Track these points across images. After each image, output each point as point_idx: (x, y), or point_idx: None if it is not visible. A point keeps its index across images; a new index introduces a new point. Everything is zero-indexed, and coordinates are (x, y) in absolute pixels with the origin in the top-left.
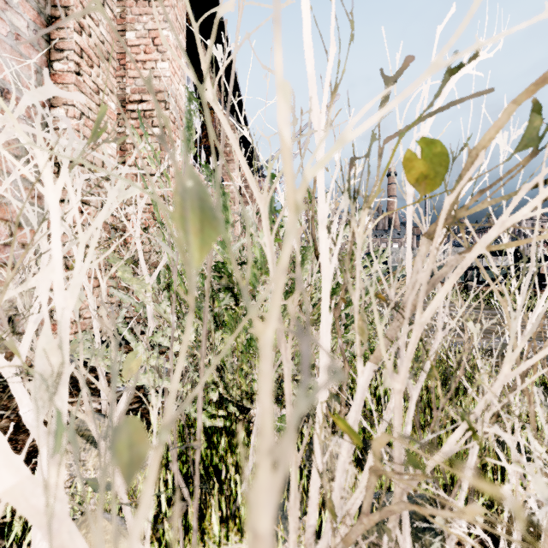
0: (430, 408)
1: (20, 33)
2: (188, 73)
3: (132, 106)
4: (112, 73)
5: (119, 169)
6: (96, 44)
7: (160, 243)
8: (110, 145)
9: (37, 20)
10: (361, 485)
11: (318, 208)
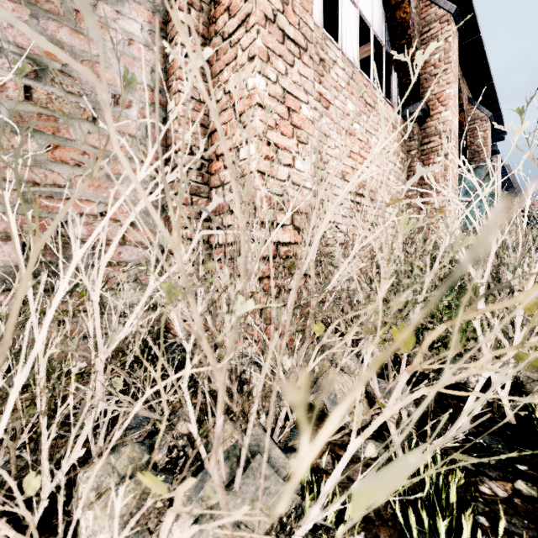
0: None
1: None
2: None
3: None
4: None
5: None
6: None
7: None
8: None
9: None
10: None
11: None
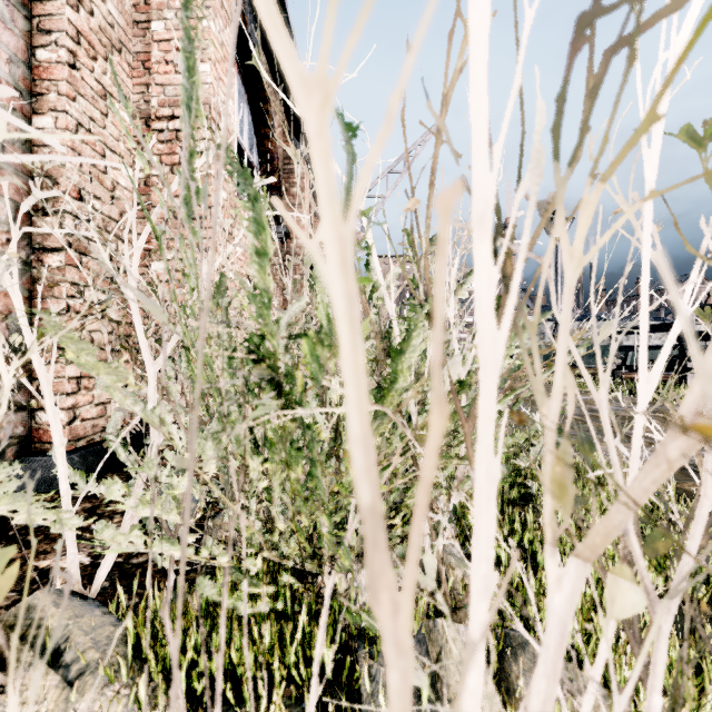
0: None
1: None
2: None
3: (160, 124)
4: (126, 71)
5: None
6: (101, 26)
7: (138, 297)
8: (123, 172)
9: None
10: None
11: (473, 181)
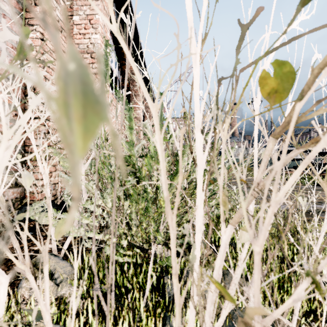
0: (265, 251)
1: (6, 14)
2: (98, 11)
3: None
4: (64, 40)
5: (51, 87)
6: None
7: None
8: None
9: (16, 6)
10: (225, 313)
11: (195, 116)
